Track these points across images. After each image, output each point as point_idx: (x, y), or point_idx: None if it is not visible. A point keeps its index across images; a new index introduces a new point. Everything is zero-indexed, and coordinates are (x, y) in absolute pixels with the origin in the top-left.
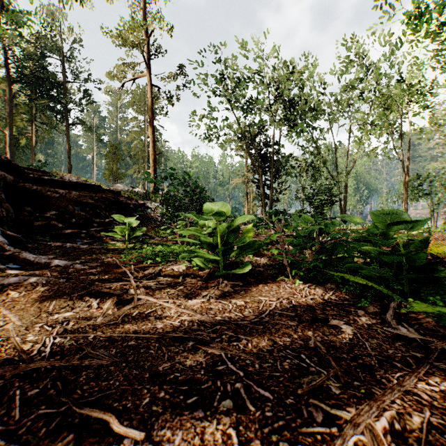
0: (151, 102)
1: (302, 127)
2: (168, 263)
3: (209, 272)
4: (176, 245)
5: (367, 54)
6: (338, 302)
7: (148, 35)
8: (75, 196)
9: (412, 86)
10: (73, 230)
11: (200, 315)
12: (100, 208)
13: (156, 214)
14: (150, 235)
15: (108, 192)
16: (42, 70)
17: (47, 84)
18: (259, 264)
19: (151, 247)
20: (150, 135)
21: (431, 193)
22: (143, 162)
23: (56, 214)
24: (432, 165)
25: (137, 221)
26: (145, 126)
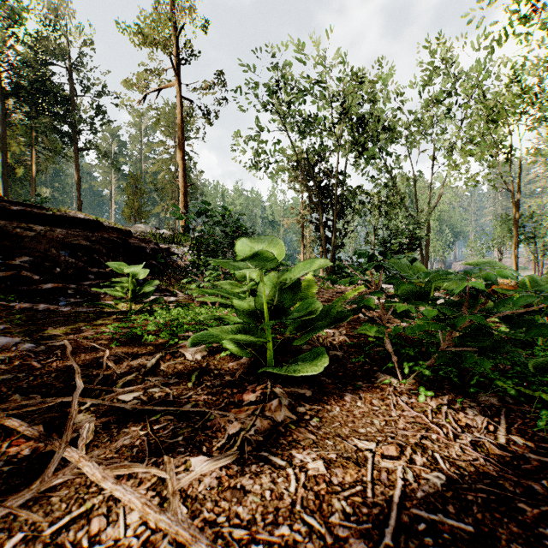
0: (181, 119)
1: (373, 152)
2: (179, 341)
3: (248, 363)
4: (204, 307)
5: (456, 59)
6: (544, 460)
7: (176, 33)
8: (61, 235)
9: (528, 88)
10: (56, 284)
11: (206, 543)
12: (100, 253)
13: (184, 262)
14: (173, 290)
15: (112, 231)
16: (44, 80)
17: (50, 98)
18: (334, 343)
19: (165, 311)
20: (179, 161)
21: (536, 236)
22: (172, 198)
23: (31, 262)
24: (539, 200)
25: (147, 272)
26: (176, 153)
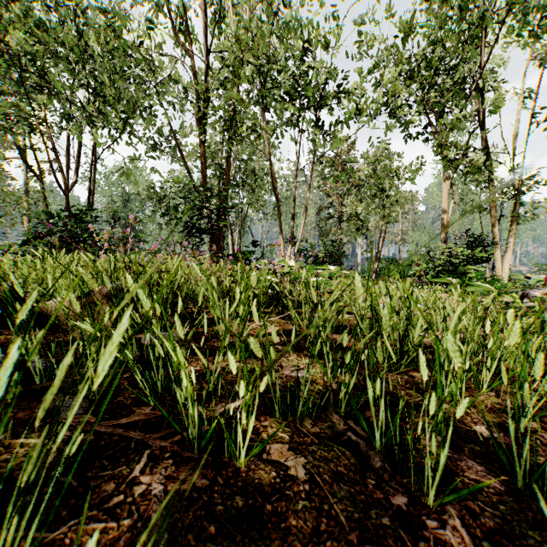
0: (27, 179)
1: None
2: None
3: None
4: None
5: None
6: None
7: None
8: None
9: None
10: None
11: None
12: None
13: None
14: None
15: None
16: None
17: None
18: None
19: None
20: (26, 203)
21: None
22: None
23: None
24: None
25: None
26: None
